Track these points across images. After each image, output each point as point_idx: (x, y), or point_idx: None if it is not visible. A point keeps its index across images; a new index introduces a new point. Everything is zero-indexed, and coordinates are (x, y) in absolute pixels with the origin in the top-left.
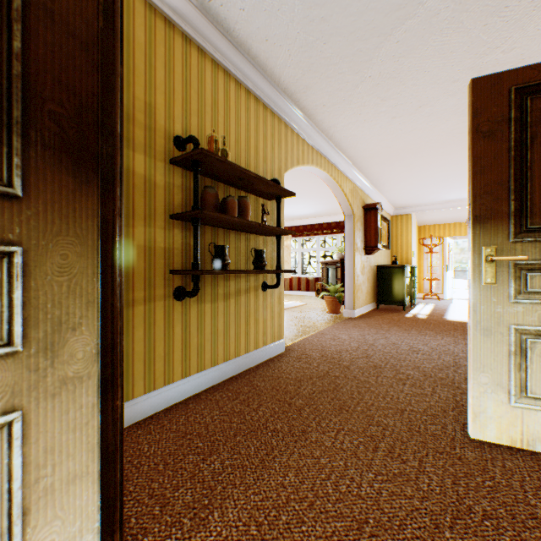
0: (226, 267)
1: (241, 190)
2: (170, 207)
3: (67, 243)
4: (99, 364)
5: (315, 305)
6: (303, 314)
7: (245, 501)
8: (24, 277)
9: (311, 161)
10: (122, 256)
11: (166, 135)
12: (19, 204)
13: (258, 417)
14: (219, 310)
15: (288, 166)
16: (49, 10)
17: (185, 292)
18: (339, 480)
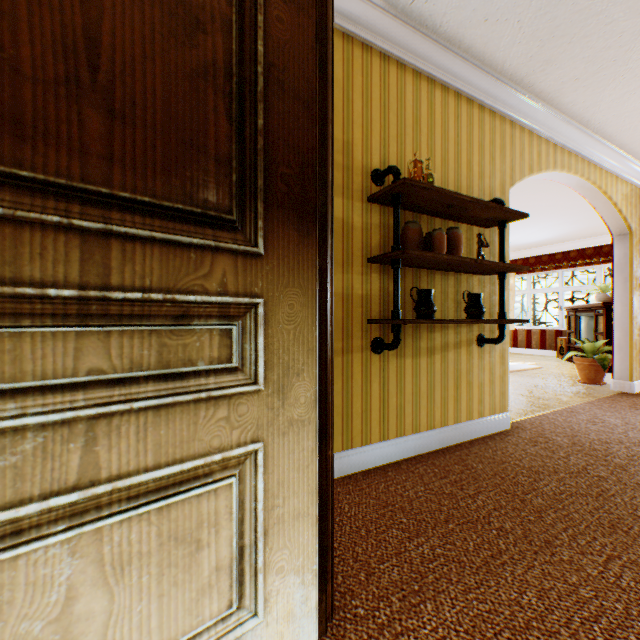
0: (430, 316)
1: (448, 220)
2: (367, 250)
3: (292, 293)
4: (316, 411)
5: (556, 370)
6: (535, 381)
7: (465, 605)
8: (264, 325)
9: (552, 164)
10: (332, 305)
11: (363, 171)
12: (260, 261)
13: (475, 506)
14: (421, 367)
15: (515, 179)
16: (280, 82)
17: (383, 345)
18: (615, 629)
